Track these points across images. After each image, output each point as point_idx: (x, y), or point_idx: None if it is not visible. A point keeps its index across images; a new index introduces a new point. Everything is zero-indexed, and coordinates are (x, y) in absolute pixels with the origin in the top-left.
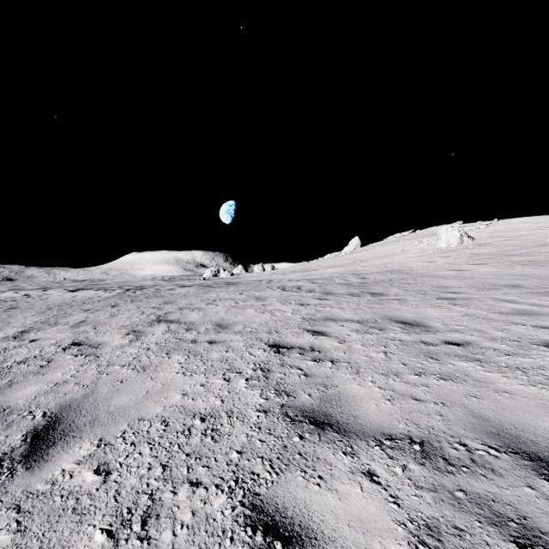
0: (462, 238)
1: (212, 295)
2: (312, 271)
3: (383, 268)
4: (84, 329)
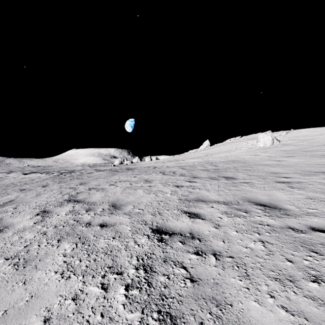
0: (273, 141)
1: (115, 178)
2: (181, 161)
3: (226, 159)
4: (6, 209)
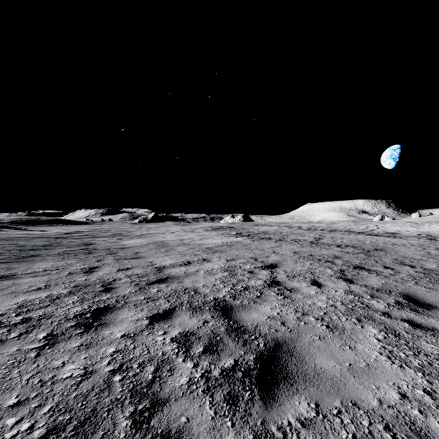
0: None
1: (385, 224)
2: None
3: None
4: (367, 226)
